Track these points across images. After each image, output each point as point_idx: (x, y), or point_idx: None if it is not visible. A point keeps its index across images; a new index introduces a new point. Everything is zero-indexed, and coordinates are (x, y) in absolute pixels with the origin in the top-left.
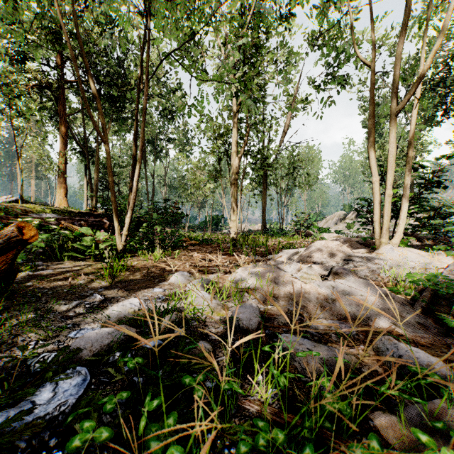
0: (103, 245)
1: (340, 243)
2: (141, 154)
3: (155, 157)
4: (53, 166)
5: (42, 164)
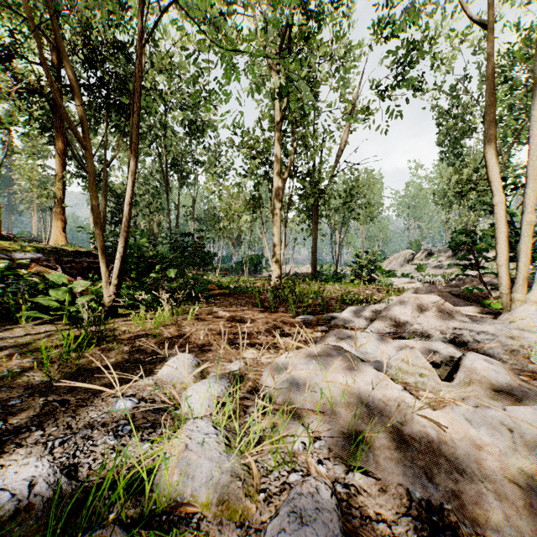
0: (81, 300)
1: (441, 299)
2: (135, 164)
3: (180, 184)
4: (47, 192)
5: (33, 190)
